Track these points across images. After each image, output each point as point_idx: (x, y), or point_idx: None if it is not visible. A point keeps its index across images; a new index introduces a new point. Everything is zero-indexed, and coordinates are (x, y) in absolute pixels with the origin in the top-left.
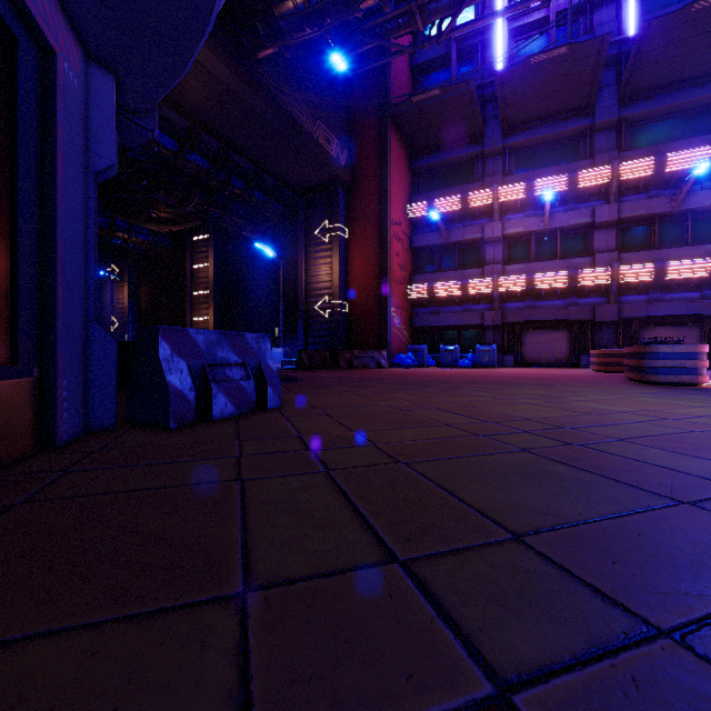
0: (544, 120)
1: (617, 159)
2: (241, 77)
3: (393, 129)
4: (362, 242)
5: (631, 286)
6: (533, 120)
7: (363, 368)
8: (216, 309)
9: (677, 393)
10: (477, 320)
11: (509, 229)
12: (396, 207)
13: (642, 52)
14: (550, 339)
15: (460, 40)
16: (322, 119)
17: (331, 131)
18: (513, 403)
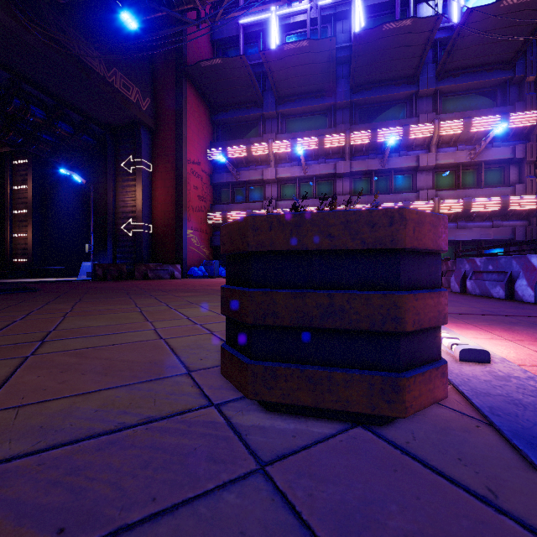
0: (304, 96)
1: (348, 129)
2: (6, 9)
3: (191, 87)
4: (163, 176)
5: None
6: (297, 95)
7: (158, 278)
8: (34, 227)
9: None
10: None
11: (281, 174)
12: (194, 149)
13: (359, 55)
14: None
15: (247, 27)
16: (120, 68)
17: (131, 80)
18: (126, 311)
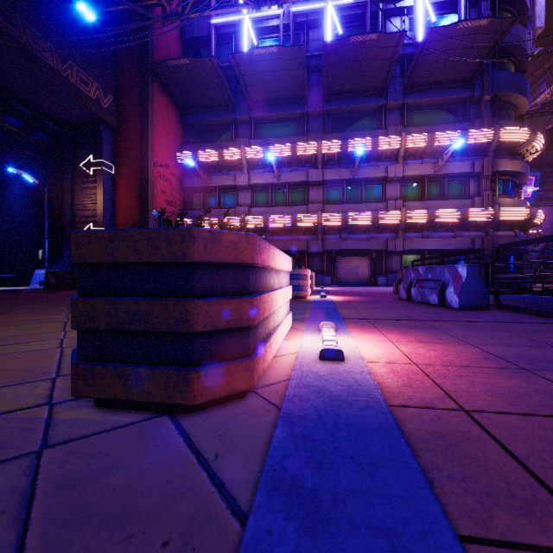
0: (277, 102)
1: (320, 138)
2: None
3: (158, 86)
4: (128, 178)
5: (330, 228)
6: (269, 100)
7: None
8: None
9: None
10: None
11: (254, 180)
12: (161, 152)
13: (329, 65)
14: None
15: (219, 27)
16: (76, 61)
17: (90, 75)
18: (50, 322)
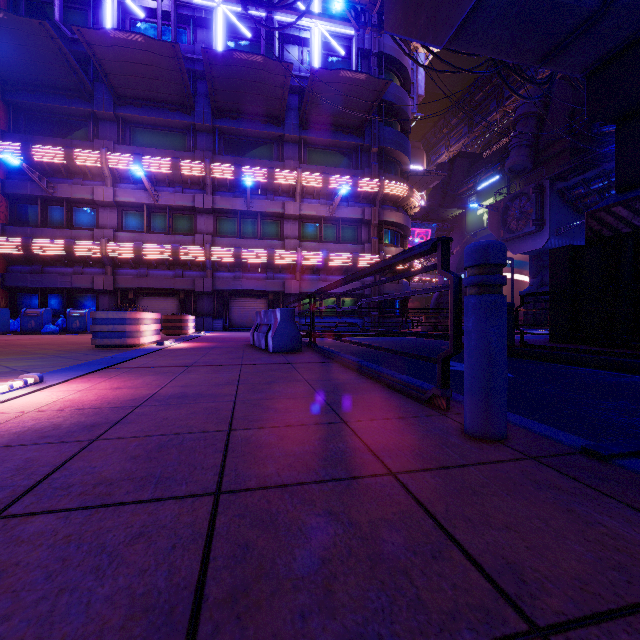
0: (153, 103)
1: (209, 158)
2: None
3: None
4: None
5: (223, 264)
6: (143, 99)
7: None
8: None
9: (33, 358)
10: (87, 284)
11: (121, 197)
12: None
13: (214, 76)
14: (163, 305)
15: None
16: None
17: None
18: None
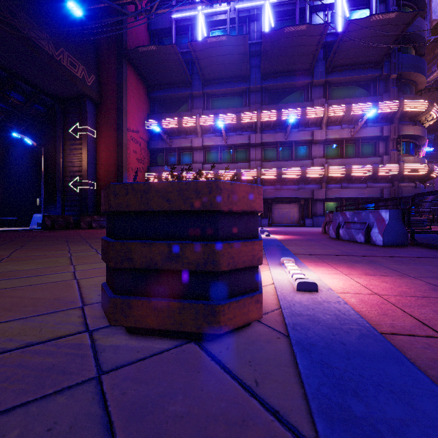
0: (224, 80)
1: (259, 109)
2: None
3: (131, 67)
4: (107, 141)
5: (267, 180)
6: (219, 79)
7: (101, 228)
8: None
9: None
10: None
11: (206, 142)
12: (133, 120)
13: (267, 50)
14: None
15: (178, 21)
16: (67, 48)
17: (77, 59)
18: (57, 257)
